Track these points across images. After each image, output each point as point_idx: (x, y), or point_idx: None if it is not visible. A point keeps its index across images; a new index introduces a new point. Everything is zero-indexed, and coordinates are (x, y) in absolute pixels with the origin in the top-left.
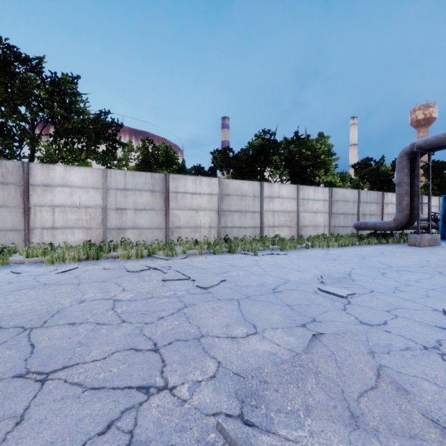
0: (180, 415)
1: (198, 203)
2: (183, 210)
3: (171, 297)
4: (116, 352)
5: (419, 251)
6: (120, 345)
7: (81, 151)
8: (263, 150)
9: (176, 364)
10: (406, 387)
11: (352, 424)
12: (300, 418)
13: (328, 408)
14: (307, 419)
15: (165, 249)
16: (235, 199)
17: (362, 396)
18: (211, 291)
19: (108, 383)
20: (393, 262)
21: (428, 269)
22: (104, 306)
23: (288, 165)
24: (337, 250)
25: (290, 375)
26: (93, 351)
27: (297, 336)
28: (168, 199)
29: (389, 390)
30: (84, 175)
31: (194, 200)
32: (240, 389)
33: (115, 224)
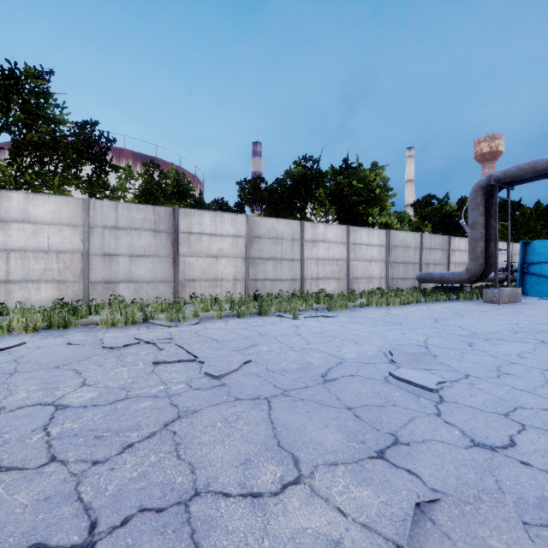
0: None
1: (218, 247)
2: (198, 256)
3: (159, 398)
4: None
5: (501, 310)
6: (12, 537)
7: (55, 174)
8: (304, 180)
9: None
10: None
11: None
12: None
13: None
14: None
15: (170, 310)
16: (268, 243)
17: None
18: (226, 383)
19: None
20: (476, 326)
21: (525, 336)
22: (30, 423)
23: (336, 201)
24: (400, 309)
25: None
26: None
27: (375, 486)
28: (177, 242)
29: None
30: (55, 207)
31: (214, 243)
32: None
33: (101, 276)
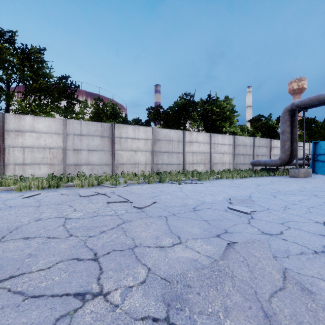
0: (111, 321)
1: (136, 145)
2: (125, 151)
3: (113, 215)
4: (60, 262)
5: (298, 181)
6: (64, 256)
7: (47, 106)
8: (185, 107)
9: (112, 272)
10: (307, 286)
11: (267, 323)
12: (220, 319)
13: (244, 308)
14: (226, 320)
15: (111, 179)
16: (164, 143)
17: (273, 297)
18: (145, 210)
19: (48, 291)
20: (280, 188)
21: (306, 193)
22: (56, 223)
23: (203, 119)
24: (239, 180)
25: (210, 279)
26: (40, 261)
27: (214, 245)
28: (114, 143)
29: (295, 291)
30: (48, 124)
31: (134, 143)
32: (167, 293)
33: (73, 161)
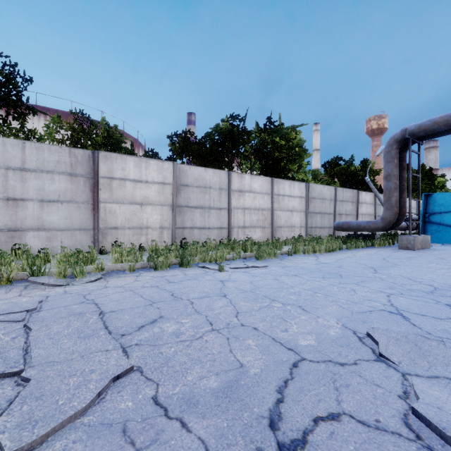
0: None
1: (143, 194)
2: (121, 203)
3: None
4: None
5: (425, 257)
6: None
7: None
8: (231, 135)
9: None
10: None
11: None
12: None
13: None
14: None
15: (71, 262)
16: (195, 192)
17: None
18: None
19: None
20: (424, 277)
21: None
22: None
23: (260, 156)
24: (328, 257)
25: None
26: None
27: None
28: (97, 187)
29: None
30: None
31: (138, 190)
32: None
33: (4, 223)
